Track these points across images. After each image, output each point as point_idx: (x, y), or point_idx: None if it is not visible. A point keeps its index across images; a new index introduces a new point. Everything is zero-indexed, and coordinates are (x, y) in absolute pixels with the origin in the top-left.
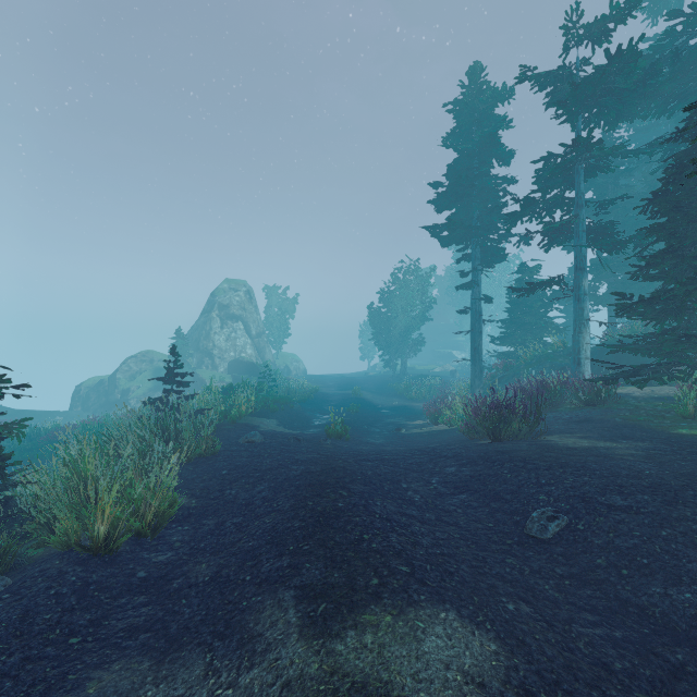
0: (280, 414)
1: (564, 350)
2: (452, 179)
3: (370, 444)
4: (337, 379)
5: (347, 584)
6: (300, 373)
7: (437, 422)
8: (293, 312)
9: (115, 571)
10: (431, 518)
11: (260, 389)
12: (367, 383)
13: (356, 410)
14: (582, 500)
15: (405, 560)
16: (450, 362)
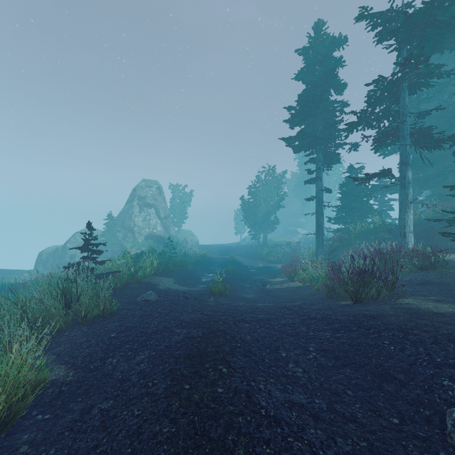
0: (177, 273)
1: (383, 226)
2: (301, 104)
3: (245, 299)
4: (219, 247)
5: None
6: (194, 243)
7: (293, 279)
8: (189, 202)
9: None
10: (323, 408)
11: (164, 255)
12: (240, 250)
13: (233, 269)
14: None
15: None
16: (295, 236)
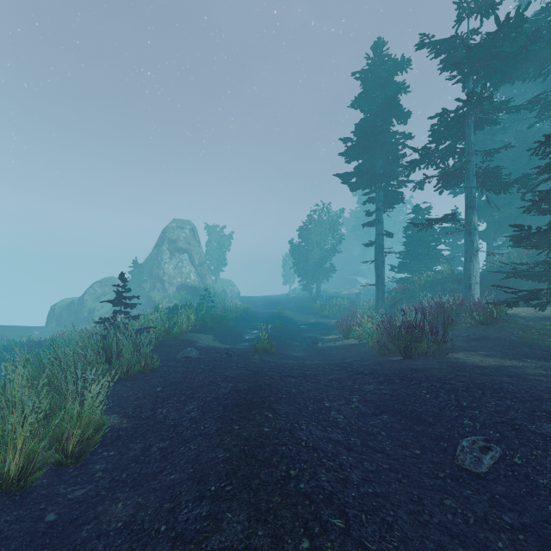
0: (216, 330)
1: (452, 276)
2: (359, 135)
3: (293, 358)
4: (264, 300)
5: (273, 548)
6: (234, 295)
7: (348, 336)
8: (229, 245)
9: (23, 513)
10: (357, 444)
11: (201, 309)
12: (289, 303)
13: (280, 326)
14: (511, 427)
15: (337, 508)
16: (355, 286)
